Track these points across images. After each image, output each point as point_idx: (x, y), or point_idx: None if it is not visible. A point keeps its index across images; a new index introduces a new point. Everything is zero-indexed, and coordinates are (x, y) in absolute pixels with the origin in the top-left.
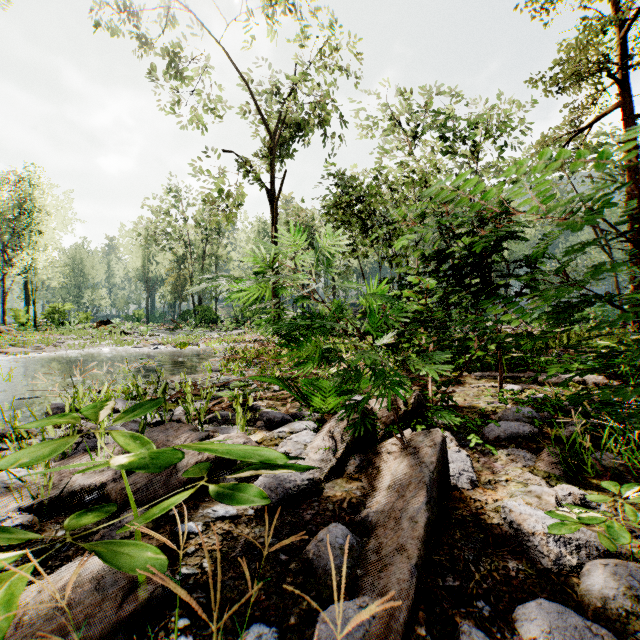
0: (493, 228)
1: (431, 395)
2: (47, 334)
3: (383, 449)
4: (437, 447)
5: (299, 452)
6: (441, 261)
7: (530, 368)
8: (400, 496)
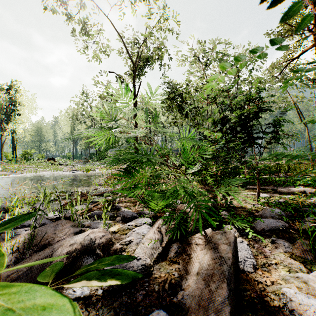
0: (254, 105)
1: (219, 201)
2: (21, 165)
3: (193, 241)
4: (231, 245)
5: (139, 241)
6: (224, 124)
7: (272, 184)
8: (206, 285)
